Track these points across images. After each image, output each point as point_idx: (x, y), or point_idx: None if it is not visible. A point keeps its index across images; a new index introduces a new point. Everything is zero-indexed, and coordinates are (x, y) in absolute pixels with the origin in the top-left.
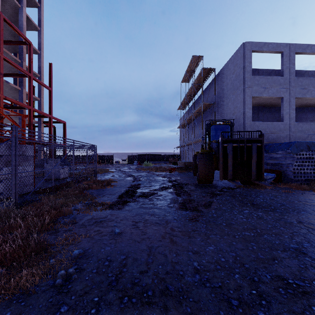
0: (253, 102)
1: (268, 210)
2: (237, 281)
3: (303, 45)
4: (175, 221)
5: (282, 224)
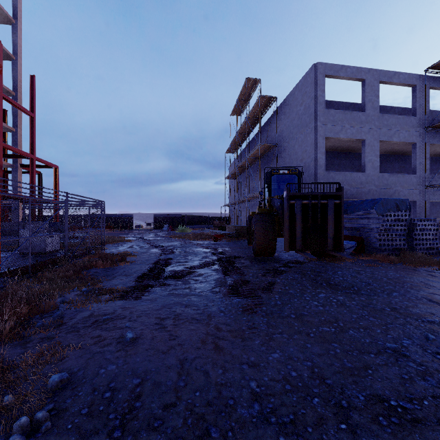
0: (326, 145)
1: (350, 292)
2: (317, 409)
3: (389, 72)
4: (223, 314)
5: (371, 313)
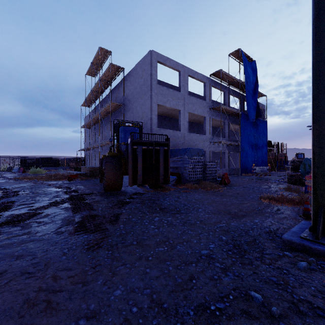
0: (158, 110)
1: (175, 213)
2: None
3: (193, 70)
4: (65, 257)
5: (189, 227)
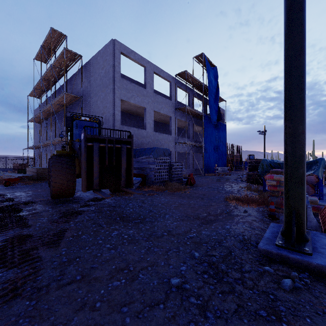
0: (122, 107)
1: (138, 222)
2: None
3: (159, 68)
4: None
5: (155, 242)
